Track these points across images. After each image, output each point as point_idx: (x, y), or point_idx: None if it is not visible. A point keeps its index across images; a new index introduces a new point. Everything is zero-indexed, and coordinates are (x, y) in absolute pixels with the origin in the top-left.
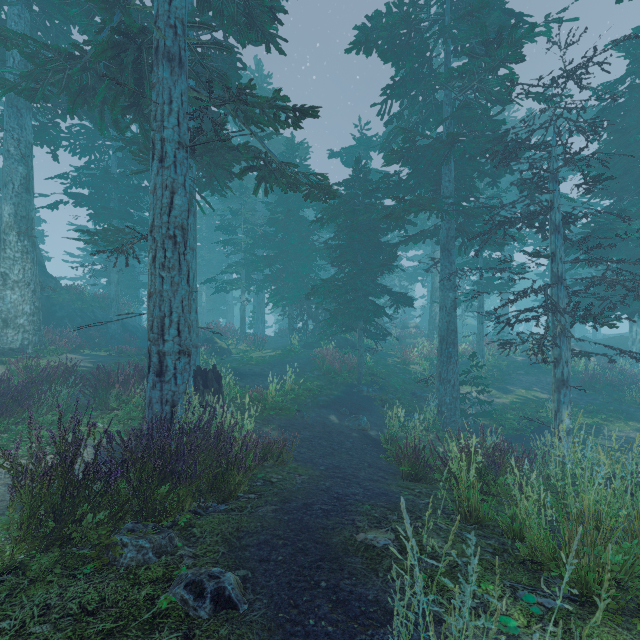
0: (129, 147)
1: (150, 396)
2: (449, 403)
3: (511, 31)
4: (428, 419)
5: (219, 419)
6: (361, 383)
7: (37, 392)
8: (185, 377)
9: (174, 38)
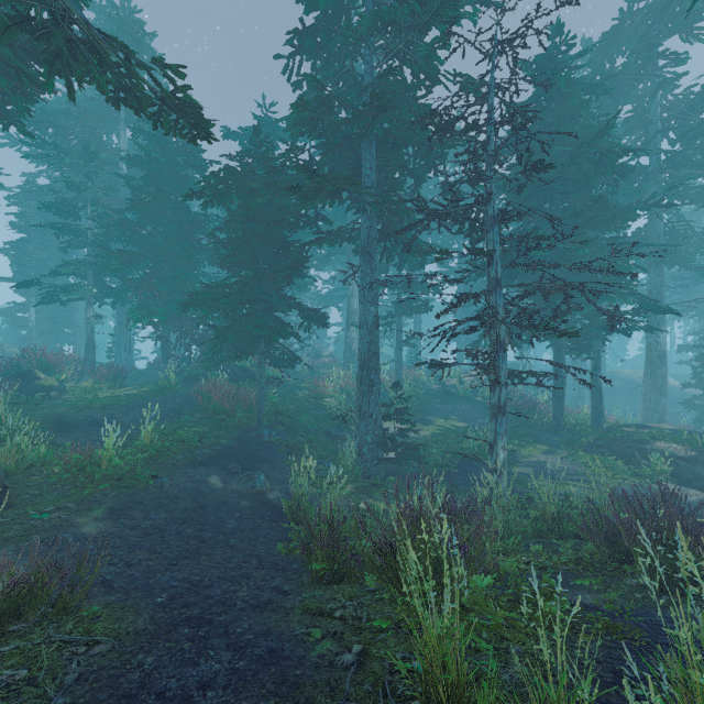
0: None
1: None
2: (371, 442)
3: None
4: (346, 465)
5: None
6: (262, 425)
7: None
8: None
9: None
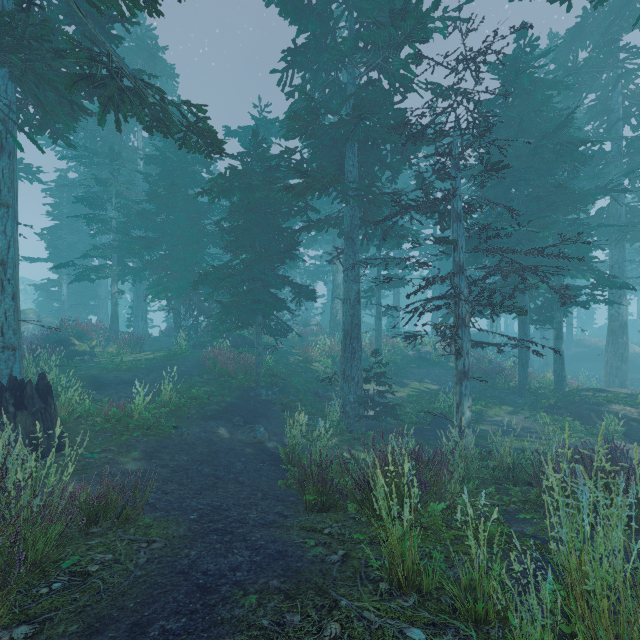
0: None
1: None
2: (353, 402)
3: (418, 3)
4: (332, 421)
5: None
6: (259, 386)
7: None
8: None
9: None
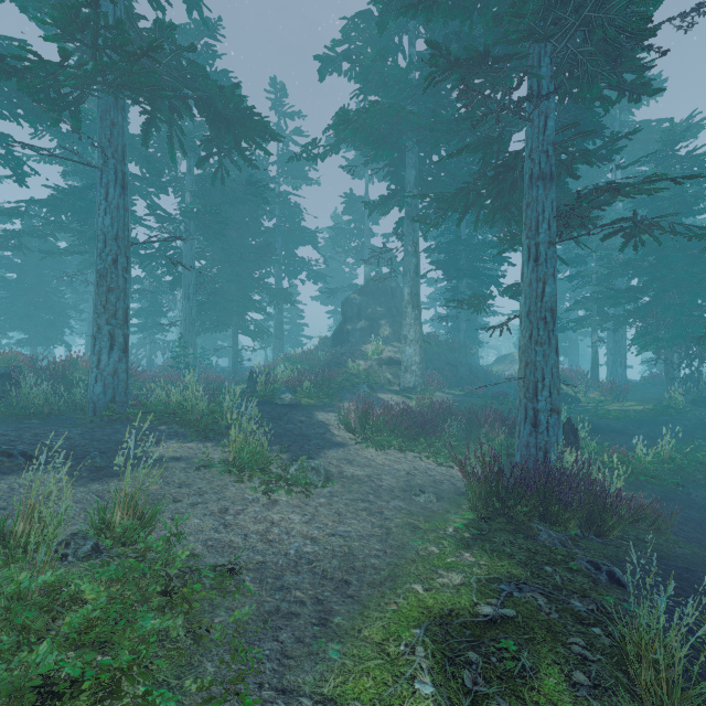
0: (487, 224)
1: (526, 441)
2: None
3: None
4: None
5: (586, 471)
6: None
7: (440, 423)
8: (554, 430)
9: (545, 161)
